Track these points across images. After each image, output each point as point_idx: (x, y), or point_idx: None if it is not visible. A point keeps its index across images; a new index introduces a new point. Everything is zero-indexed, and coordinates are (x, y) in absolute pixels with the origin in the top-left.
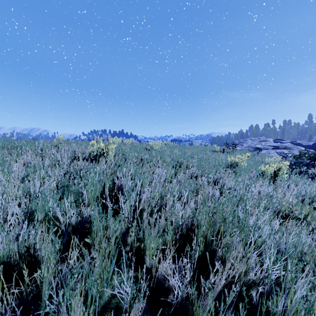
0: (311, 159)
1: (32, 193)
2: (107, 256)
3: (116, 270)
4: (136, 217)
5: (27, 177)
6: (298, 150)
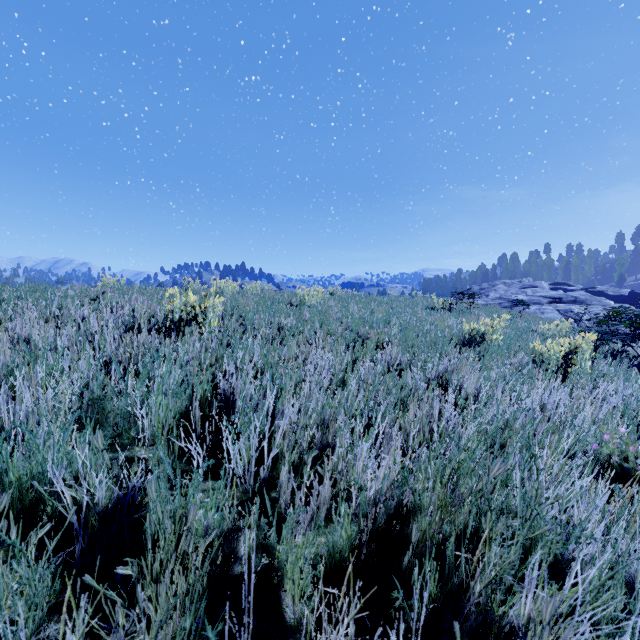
0: (633, 326)
1: (7, 422)
2: (182, 601)
3: (206, 639)
4: (262, 476)
5: (13, 375)
6: (601, 306)
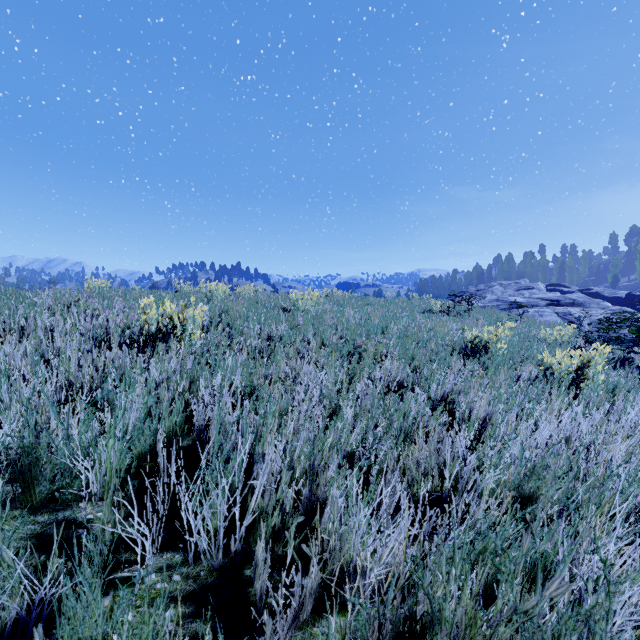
0: (638, 332)
1: None
2: None
3: None
4: (233, 549)
5: None
6: (600, 308)
